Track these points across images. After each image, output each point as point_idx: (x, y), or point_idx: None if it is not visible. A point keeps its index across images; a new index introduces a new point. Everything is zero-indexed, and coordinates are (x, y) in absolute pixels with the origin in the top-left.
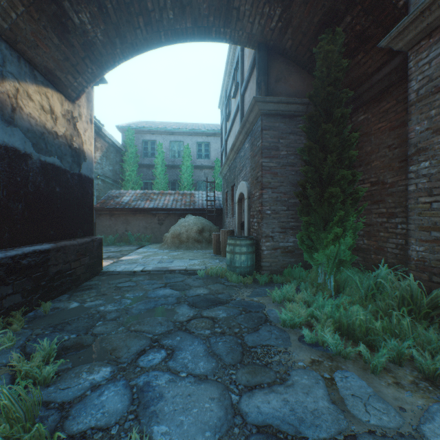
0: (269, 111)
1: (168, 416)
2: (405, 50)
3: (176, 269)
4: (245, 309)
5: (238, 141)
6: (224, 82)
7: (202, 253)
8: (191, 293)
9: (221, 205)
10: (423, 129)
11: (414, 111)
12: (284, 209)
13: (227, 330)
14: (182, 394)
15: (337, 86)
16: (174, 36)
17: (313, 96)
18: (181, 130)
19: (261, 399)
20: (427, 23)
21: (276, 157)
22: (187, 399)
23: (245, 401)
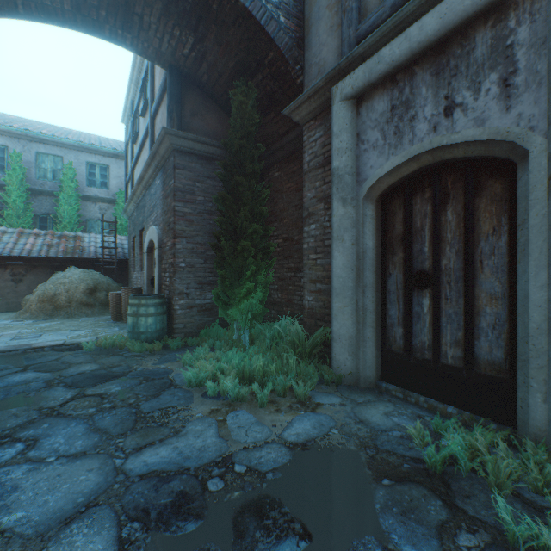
0: (184, 148)
1: (26, 503)
2: (302, 124)
3: (46, 345)
4: (148, 378)
5: (148, 175)
6: (130, 90)
7: (94, 321)
8: (71, 372)
9: (127, 254)
10: (312, 196)
11: (307, 180)
12: (201, 262)
13: (120, 403)
14: (49, 477)
15: (251, 140)
16: (43, 13)
17: (228, 144)
18: (59, 140)
19: (150, 453)
20: (314, 108)
21: (192, 202)
22: (55, 479)
23: (131, 461)
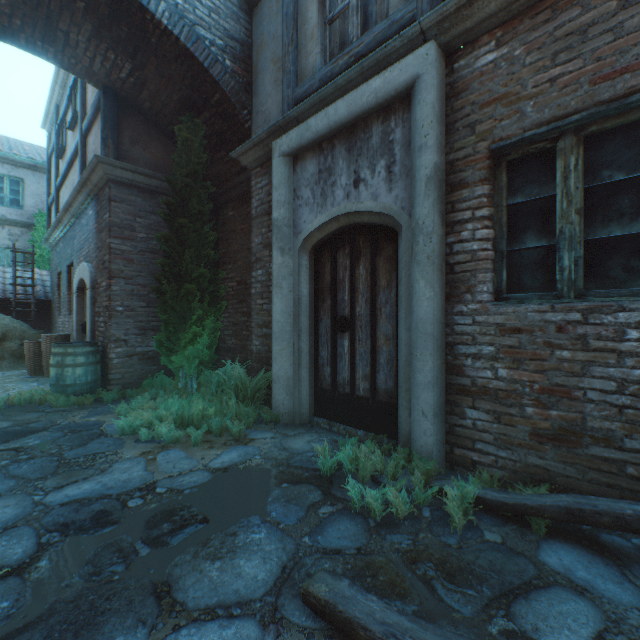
0: (122, 179)
1: None
2: (250, 169)
3: None
4: (74, 430)
5: (78, 202)
6: (54, 93)
7: (2, 376)
8: None
9: (50, 294)
10: (259, 242)
11: (255, 225)
12: (143, 305)
13: (40, 454)
14: None
15: (198, 179)
16: None
17: (172, 181)
18: None
19: (73, 489)
20: (260, 156)
21: (132, 240)
22: None
23: (52, 496)
